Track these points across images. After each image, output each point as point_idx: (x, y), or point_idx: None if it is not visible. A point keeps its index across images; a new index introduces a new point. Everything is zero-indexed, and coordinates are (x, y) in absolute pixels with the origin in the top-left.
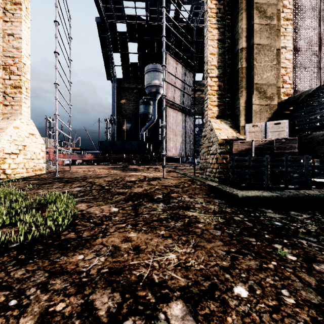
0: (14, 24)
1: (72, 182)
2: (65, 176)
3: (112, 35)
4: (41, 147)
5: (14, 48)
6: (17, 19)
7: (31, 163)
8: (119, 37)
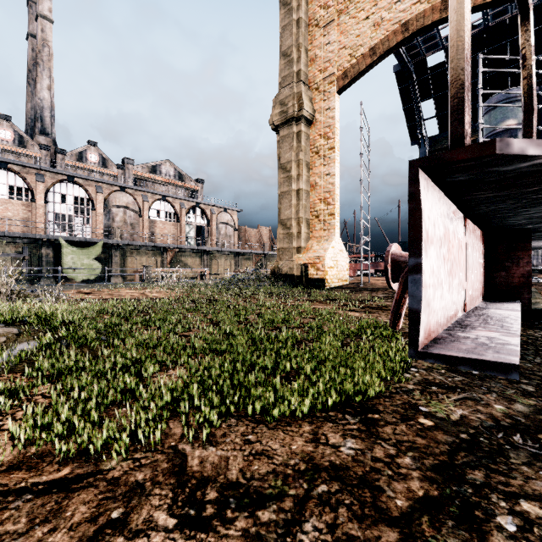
0: (330, 165)
1: (376, 291)
2: (367, 287)
3: (419, 78)
4: (346, 261)
5: (330, 184)
6: (332, 161)
7: (340, 275)
8: (431, 75)
